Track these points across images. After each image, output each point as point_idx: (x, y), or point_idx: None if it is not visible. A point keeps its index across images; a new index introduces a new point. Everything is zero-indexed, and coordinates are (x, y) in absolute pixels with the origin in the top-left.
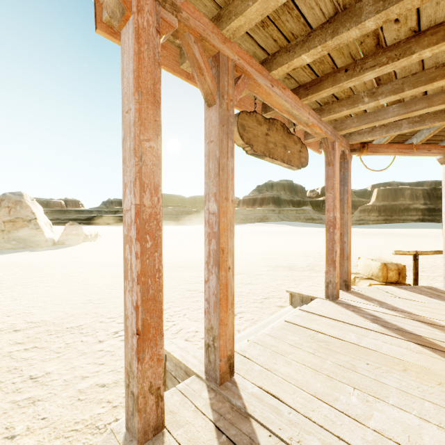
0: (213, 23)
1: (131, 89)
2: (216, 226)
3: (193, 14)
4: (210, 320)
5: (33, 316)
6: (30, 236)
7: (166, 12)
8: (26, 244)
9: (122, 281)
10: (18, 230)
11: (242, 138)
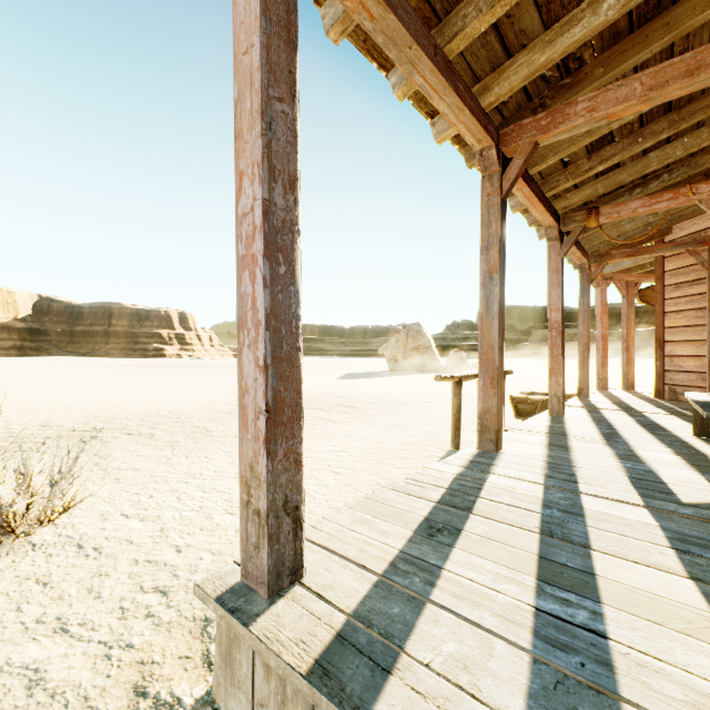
0: (624, 274)
1: (599, 305)
2: (626, 338)
3: (617, 276)
4: (623, 370)
5: (509, 391)
6: (429, 362)
7: (608, 281)
8: (426, 368)
9: (545, 387)
10: (420, 356)
11: (641, 301)
